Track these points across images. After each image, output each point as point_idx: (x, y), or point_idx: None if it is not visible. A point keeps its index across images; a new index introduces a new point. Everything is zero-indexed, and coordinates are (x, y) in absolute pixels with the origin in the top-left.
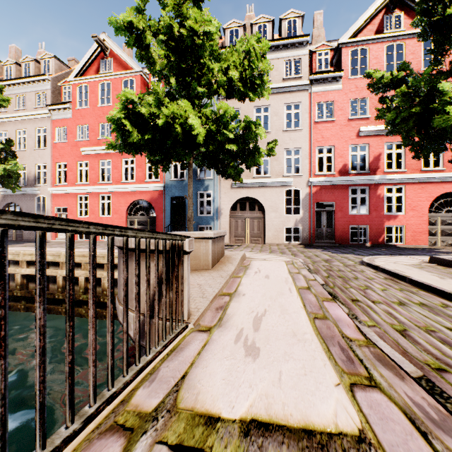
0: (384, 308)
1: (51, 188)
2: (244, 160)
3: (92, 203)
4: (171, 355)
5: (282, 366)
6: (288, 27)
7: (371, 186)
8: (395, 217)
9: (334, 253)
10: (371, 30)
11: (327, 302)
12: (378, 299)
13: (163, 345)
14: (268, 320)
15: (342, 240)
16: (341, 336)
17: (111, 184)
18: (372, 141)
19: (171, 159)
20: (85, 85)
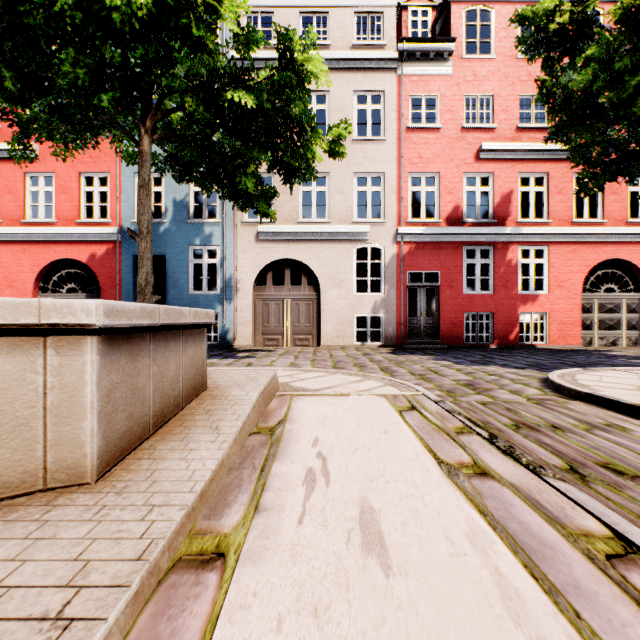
0: None
1: None
2: (277, 163)
3: None
4: None
5: None
6: None
7: (497, 245)
8: (534, 298)
9: (462, 365)
10: None
11: None
12: None
13: None
14: None
15: (453, 338)
16: None
17: None
18: (499, 169)
19: (83, 130)
20: None
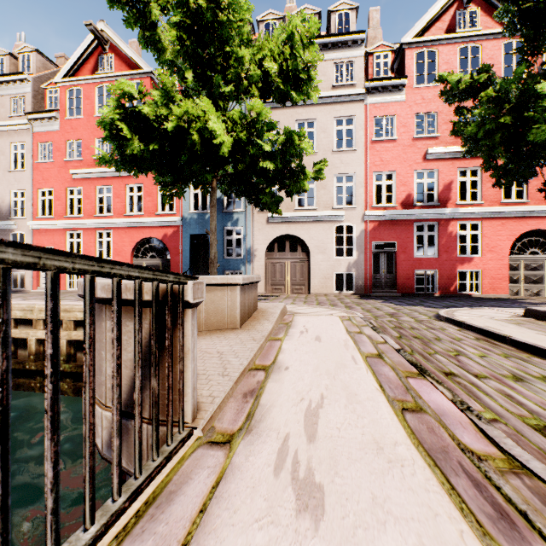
0: (497, 387)
1: (31, 222)
2: (283, 185)
3: (87, 242)
4: (145, 518)
5: (376, 543)
6: (339, 22)
7: (440, 221)
8: (469, 260)
9: (399, 305)
10: (441, 28)
11: (413, 379)
12: (481, 372)
13: (131, 491)
14: (329, 416)
15: (406, 289)
16: (459, 448)
17: (111, 217)
18: (442, 166)
19: (187, 182)
20: (77, 88)
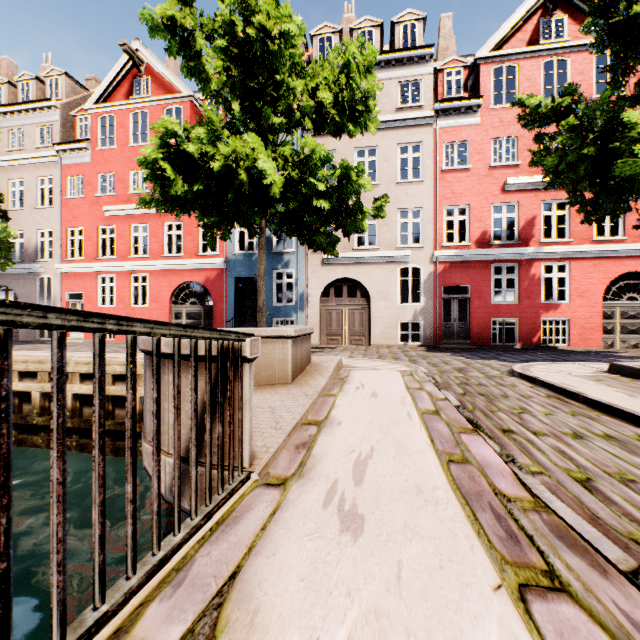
0: (552, 444)
1: (60, 265)
2: (340, 224)
3: (121, 287)
4: (218, 532)
5: (401, 550)
6: (404, 35)
7: (521, 262)
8: (555, 306)
9: (470, 359)
10: (522, 39)
11: (466, 435)
12: (541, 429)
13: (205, 514)
14: (377, 465)
15: (481, 340)
16: (493, 492)
17: (147, 259)
18: (523, 198)
19: (233, 222)
20: (109, 115)
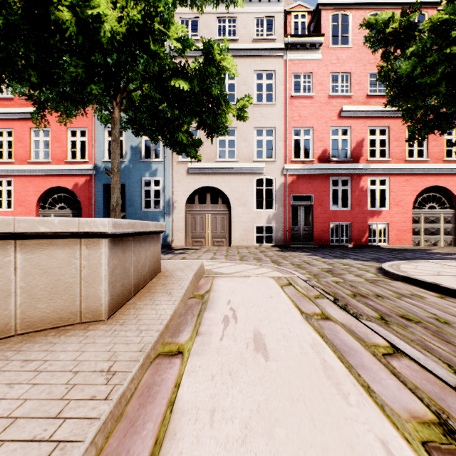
0: None
1: None
2: (202, 123)
3: None
4: None
5: None
6: None
7: (353, 176)
8: (379, 213)
9: (327, 259)
10: None
11: None
12: None
13: None
14: None
15: (322, 240)
16: None
17: (12, 164)
18: (355, 124)
19: (77, 105)
20: None
